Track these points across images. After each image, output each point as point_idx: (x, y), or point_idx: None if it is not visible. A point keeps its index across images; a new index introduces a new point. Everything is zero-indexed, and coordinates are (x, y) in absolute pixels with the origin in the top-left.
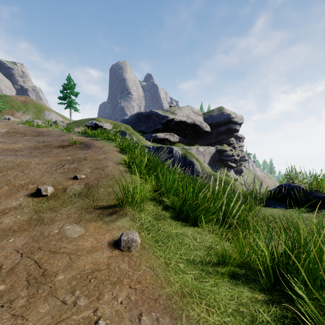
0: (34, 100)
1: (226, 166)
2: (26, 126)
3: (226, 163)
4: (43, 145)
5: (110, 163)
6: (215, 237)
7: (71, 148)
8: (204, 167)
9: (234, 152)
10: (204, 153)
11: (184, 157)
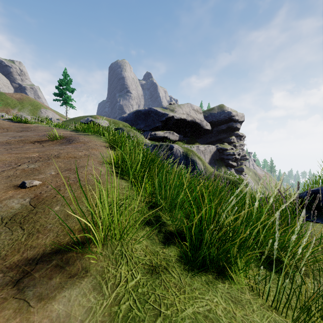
0: (30, 98)
1: (226, 165)
2: (13, 122)
3: (227, 162)
4: (17, 140)
5: (90, 161)
6: (269, 310)
7: (50, 143)
8: (207, 167)
9: (235, 150)
10: (204, 151)
11: (185, 155)
